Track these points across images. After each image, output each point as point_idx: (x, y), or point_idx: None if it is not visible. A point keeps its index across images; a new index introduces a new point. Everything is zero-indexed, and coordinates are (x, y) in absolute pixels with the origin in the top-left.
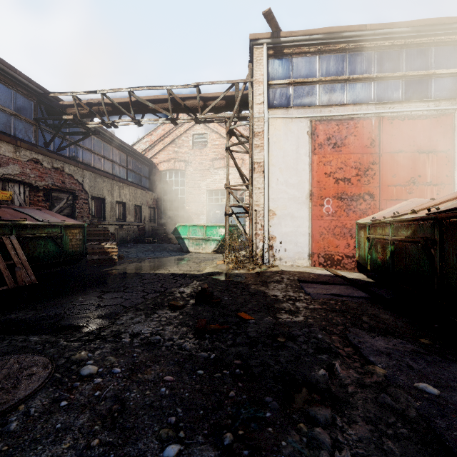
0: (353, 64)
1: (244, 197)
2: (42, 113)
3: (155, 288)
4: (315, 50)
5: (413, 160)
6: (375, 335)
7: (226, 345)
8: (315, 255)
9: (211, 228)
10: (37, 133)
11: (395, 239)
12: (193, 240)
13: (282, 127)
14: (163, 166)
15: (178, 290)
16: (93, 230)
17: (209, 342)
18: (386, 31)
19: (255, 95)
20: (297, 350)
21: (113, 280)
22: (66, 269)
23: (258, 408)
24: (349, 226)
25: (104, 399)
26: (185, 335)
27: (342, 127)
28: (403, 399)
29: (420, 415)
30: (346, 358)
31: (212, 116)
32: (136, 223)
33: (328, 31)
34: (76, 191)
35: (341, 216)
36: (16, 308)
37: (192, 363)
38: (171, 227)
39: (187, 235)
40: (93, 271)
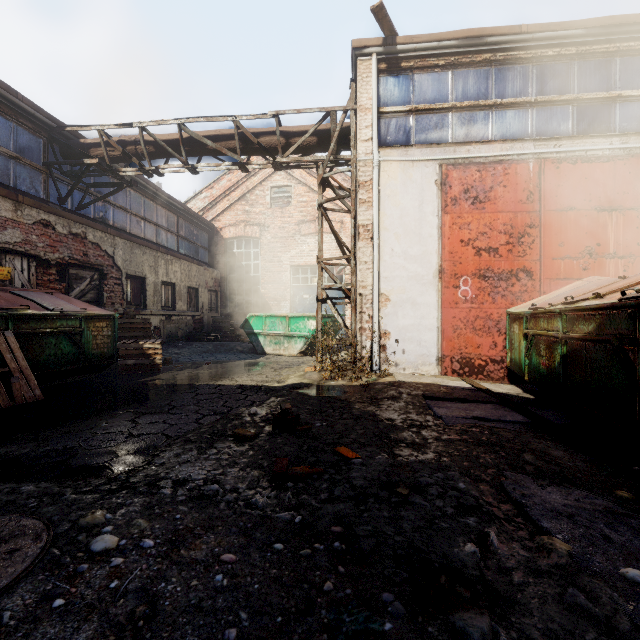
0: (502, 83)
1: (343, 276)
2: (55, 155)
3: (214, 407)
4: (447, 63)
5: (588, 221)
6: (545, 484)
7: (318, 500)
8: (446, 359)
9: (296, 319)
10: (48, 184)
11: (569, 337)
12: (270, 338)
13: (399, 174)
14: (228, 232)
15: (248, 411)
16: (127, 323)
17: (293, 495)
18: (550, 35)
19: (361, 128)
20: (428, 509)
21: (155, 395)
22: (88, 379)
23: (372, 612)
24: (496, 317)
25: (124, 595)
26: (256, 484)
27: (486, 174)
28: (605, 598)
29: (638, 628)
30: (505, 523)
31: (298, 158)
32: (190, 312)
33: (466, 35)
34: (103, 266)
35: (485, 303)
36: (9, 438)
37: (266, 530)
38: (239, 318)
39: (262, 329)
40: (126, 382)
